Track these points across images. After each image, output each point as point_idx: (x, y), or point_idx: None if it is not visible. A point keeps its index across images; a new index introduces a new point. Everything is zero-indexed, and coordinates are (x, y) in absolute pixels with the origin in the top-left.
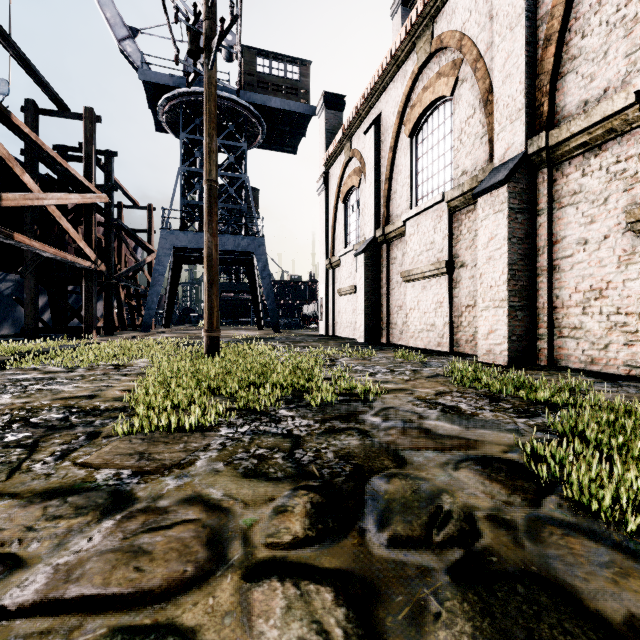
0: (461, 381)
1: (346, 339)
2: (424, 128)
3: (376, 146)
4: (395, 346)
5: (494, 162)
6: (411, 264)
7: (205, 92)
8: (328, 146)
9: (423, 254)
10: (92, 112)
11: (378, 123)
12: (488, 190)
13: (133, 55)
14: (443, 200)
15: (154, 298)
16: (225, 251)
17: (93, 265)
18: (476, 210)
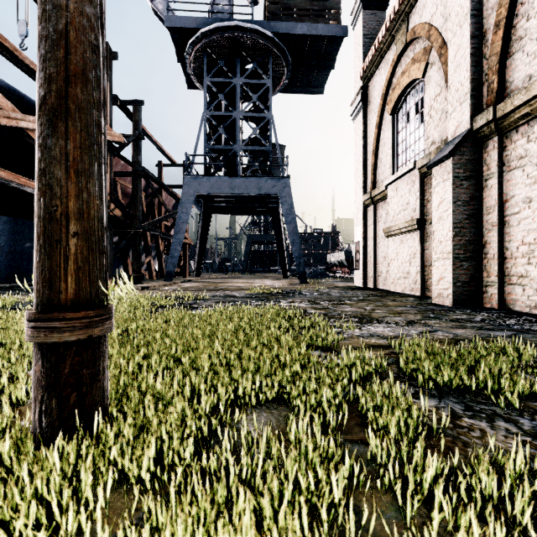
0: None
1: (406, 297)
2: None
3: None
4: None
5: None
6: None
7: None
8: (366, 55)
9: None
10: (107, 46)
11: None
12: None
13: (163, 11)
14: None
15: (177, 246)
16: (249, 198)
17: None
18: None
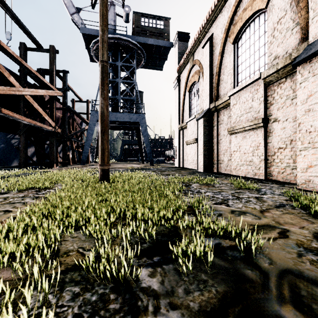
0: (316, 214)
1: (191, 169)
2: (243, 36)
3: (210, 54)
4: (224, 174)
5: (308, 40)
6: (234, 123)
7: (99, 1)
8: (180, 62)
9: (243, 116)
10: (53, 48)
11: (211, 40)
12: (309, 58)
13: (78, 21)
14: (260, 78)
15: (87, 147)
16: (124, 122)
17: (53, 129)
18: (287, 81)
